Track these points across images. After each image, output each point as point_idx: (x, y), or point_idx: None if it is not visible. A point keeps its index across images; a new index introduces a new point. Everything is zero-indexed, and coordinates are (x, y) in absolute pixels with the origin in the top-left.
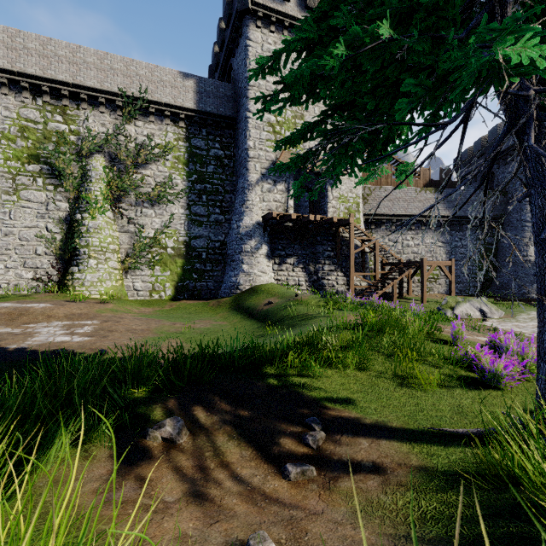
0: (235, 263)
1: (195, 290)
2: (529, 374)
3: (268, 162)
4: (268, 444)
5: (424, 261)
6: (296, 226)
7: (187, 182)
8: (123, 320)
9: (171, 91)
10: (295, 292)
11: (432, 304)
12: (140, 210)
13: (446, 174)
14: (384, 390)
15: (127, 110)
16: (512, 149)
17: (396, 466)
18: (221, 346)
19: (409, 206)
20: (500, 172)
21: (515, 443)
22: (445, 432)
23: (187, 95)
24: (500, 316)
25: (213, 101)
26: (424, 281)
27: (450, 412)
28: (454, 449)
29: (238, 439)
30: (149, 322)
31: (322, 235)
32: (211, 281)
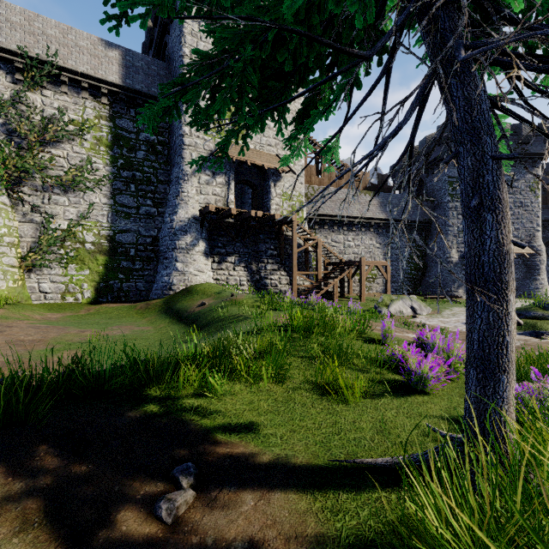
0: (167, 260)
1: (122, 291)
2: (454, 372)
3: (206, 152)
4: (92, 527)
5: (363, 261)
6: (237, 222)
7: (111, 168)
8: (10, 329)
9: (89, 60)
10: (235, 292)
11: (370, 303)
12: (48, 196)
13: (383, 179)
14: (300, 406)
15: (30, 74)
16: (438, 160)
17: (282, 543)
18: (84, 363)
19: (350, 208)
20: (428, 181)
21: (442, 501)
22: (361, 464)
23: (110, 67)
24: (428, 312)
25: (143, 79)
26: (363, 281)
27: (372, 431)
28: (368, 495)
29: (39, 526)
30: (49, 330)
31: (265, 232)
32: (141, 282)
